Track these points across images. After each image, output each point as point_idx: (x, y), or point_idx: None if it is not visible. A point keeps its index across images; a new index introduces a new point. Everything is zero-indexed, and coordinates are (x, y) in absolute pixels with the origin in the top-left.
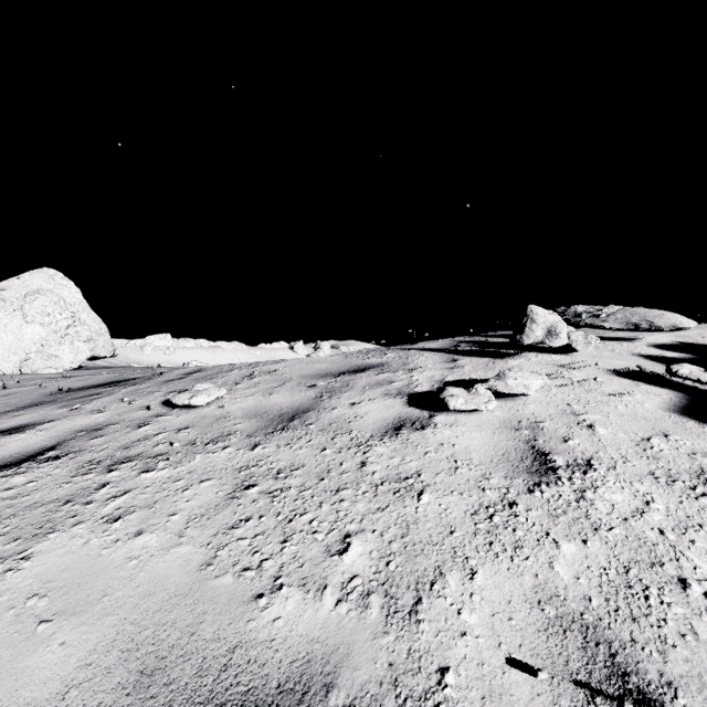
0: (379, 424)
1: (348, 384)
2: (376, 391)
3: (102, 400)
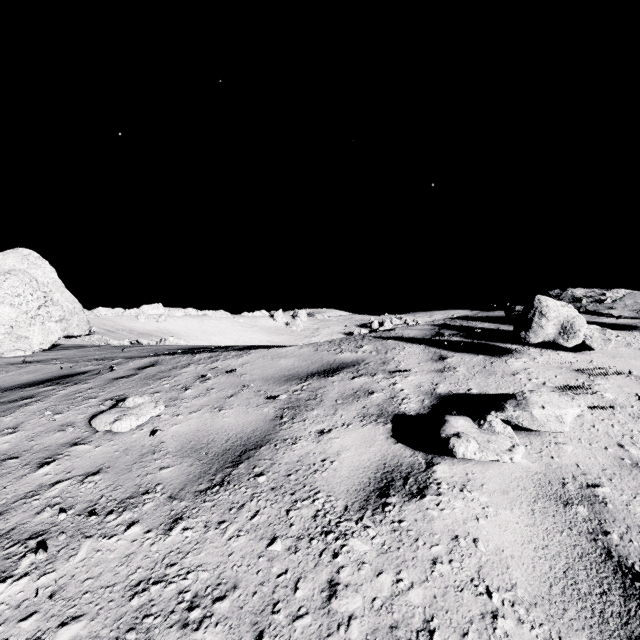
0: (356, 480)
1: (316, 395)
2: (350, 409)
3: (27, 409)
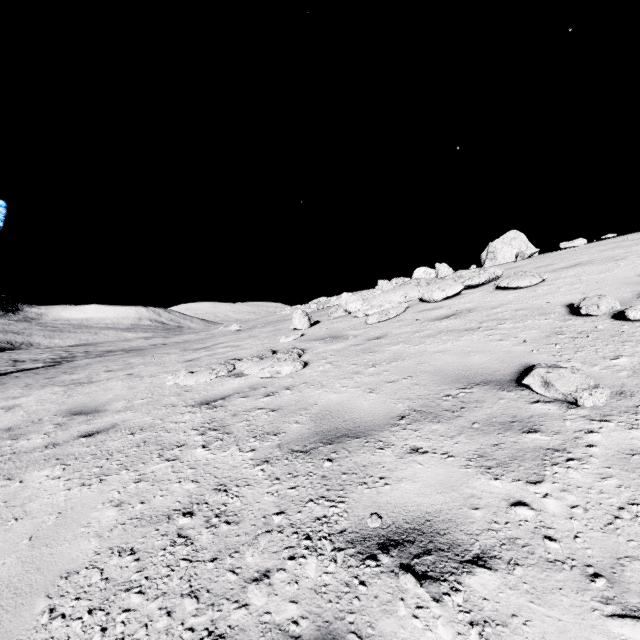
0: None
1: None
2: None
3: None
